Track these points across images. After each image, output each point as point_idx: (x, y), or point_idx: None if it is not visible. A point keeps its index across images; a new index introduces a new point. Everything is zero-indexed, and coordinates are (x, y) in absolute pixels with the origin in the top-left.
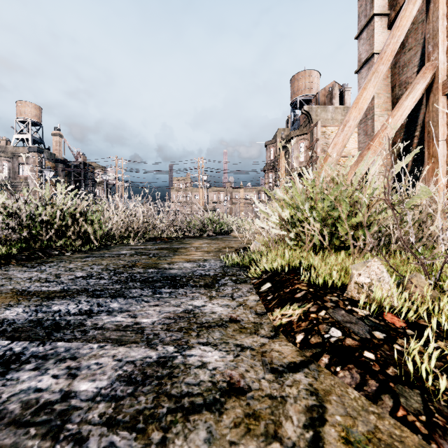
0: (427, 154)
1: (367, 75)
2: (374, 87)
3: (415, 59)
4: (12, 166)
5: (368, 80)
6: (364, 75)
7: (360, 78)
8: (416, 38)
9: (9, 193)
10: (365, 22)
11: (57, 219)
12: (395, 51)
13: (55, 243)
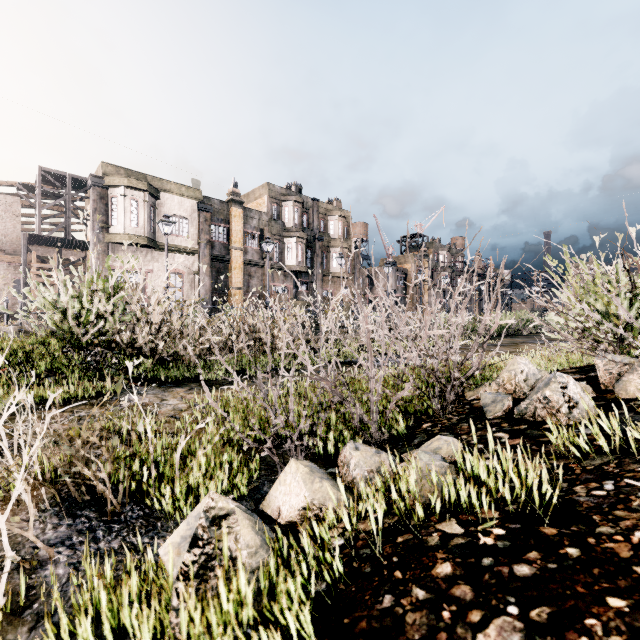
0: None
1: None
2: None
3: None
4: None
5: None
6: None
7: None
8: None
9: None
10: None
11: None
12: None
13: None
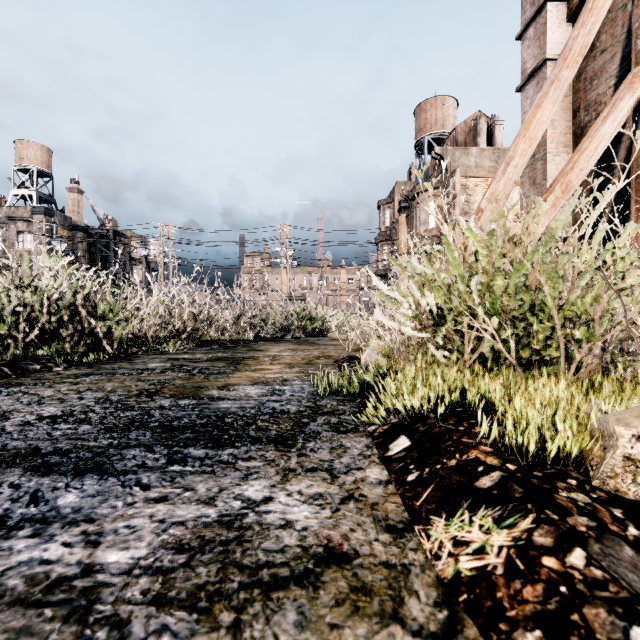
0: (635, 210)
1: (535, 94)
2: (553, 103)
3: (612, 65)
4: (8, 236)
5: (544, 94)
6: (530, 94)
7: (523, 98)
8: (613, 34)
9: (3, 275)
10: (533, 12)
11: (44, 311)
12: (587, 47)
13: (37, 352)
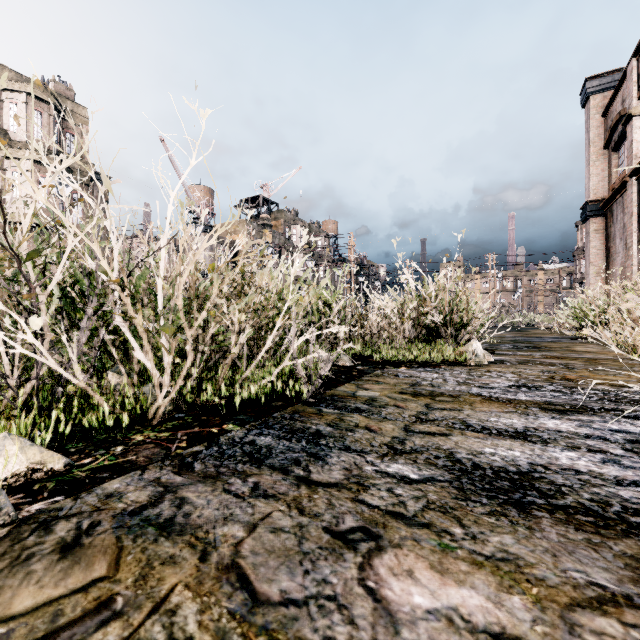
0: None
1: None
2: None
3: None
4: None
5: None
6: None
7: None
8: None
9: None
10: None
11: None
12: None
13: None
